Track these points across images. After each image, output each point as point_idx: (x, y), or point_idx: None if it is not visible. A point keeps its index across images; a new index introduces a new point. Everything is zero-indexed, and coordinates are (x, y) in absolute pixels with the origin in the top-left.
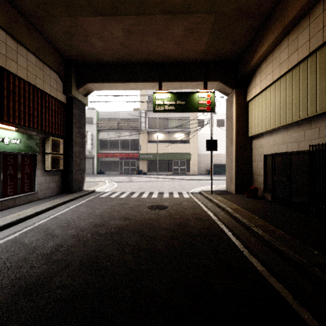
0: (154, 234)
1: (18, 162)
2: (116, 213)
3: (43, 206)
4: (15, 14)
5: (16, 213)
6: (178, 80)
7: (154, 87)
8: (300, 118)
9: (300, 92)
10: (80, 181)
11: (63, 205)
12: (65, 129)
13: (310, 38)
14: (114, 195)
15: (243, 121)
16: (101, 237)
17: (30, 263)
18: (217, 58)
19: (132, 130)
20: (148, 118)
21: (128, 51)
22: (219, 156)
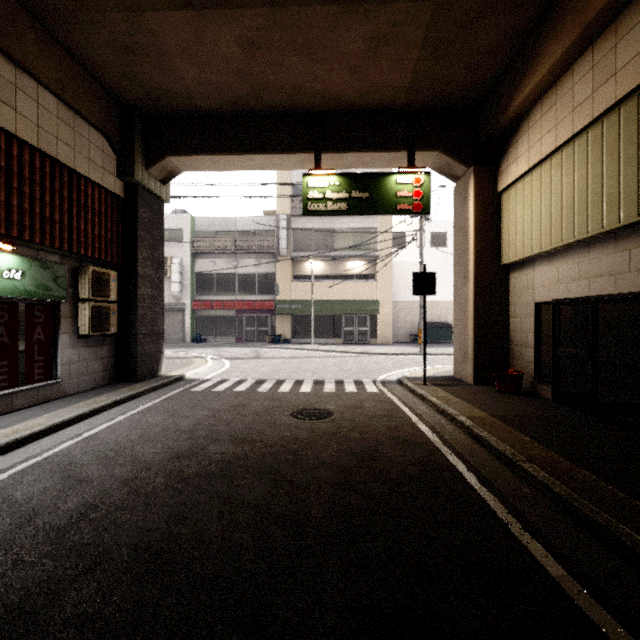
0: (303, 477)
1: (20, 318)
2: (223, 427)
3: (71, 410)
4: (9, 4)
5: (10, 427)
6: (355, 149)
7: (304, 164)
8: (620, 223)
9: (620, 167)
10: (153, 358)
11: (115, 407)
12: (122, 250)
13: None
14: (222, 386)
15: (491, 233)
16: (185, 484)
17: (16, 551)
18: (435, 101)
19: (262, 255)
20: (293, 230)
21: (250, 87)
22: (436, 306)
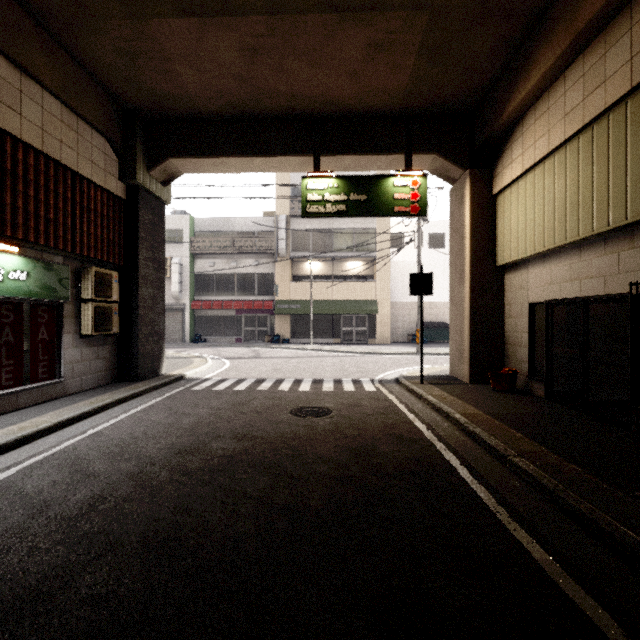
0: (302, 471)
1: (24, 318)
2: (224, 425)
3: (75, 408)
4: (15, 11)
5: (16, 425)
6: (353, 152)
7: (303, 166)
8: (609, 226)
9: (609, 172)
10: (154, 357)
11: (118, 406)
12: (123, 251)
13: (634, 56)
14: (222, 385)
15: (486, 235)
16: (189, 477)
17: (31, 539)
18: (432, 106)
19: (261, 255)
20: (292, 231)
21: (250, 91)
22: (434, 306)
